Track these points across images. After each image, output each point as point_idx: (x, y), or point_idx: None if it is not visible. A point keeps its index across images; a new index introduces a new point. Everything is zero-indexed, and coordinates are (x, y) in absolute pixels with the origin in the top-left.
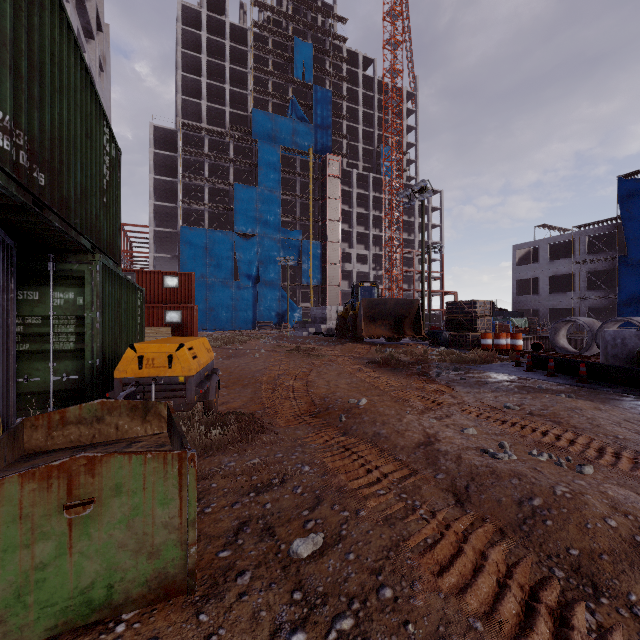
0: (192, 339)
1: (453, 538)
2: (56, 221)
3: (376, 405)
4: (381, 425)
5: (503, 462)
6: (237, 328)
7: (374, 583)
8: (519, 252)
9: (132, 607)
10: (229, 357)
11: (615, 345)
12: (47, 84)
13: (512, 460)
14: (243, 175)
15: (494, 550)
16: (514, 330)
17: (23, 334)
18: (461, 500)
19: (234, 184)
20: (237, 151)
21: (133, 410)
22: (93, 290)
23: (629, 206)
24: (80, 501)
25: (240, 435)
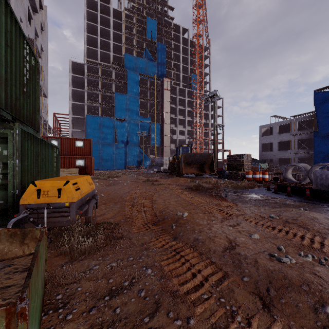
0: (78, 177)
1: None
2: None
3: (194, 217)
4: (198, 232)
5: (288, 266)
6: (116, 169)
7: None
8: (263, 129)
9: None
10: (110, 185)
11: (322, 178)
12: None
13: (293, 263)
14: (119, 88)
15: None
16: (261, 170)
17: None
18: (266, 304)
19: (115, 93)
20: (116, 75)
21: (12, 236)
22: (14, 146)
23: (319, 106)
24: None
25: (106, 241)
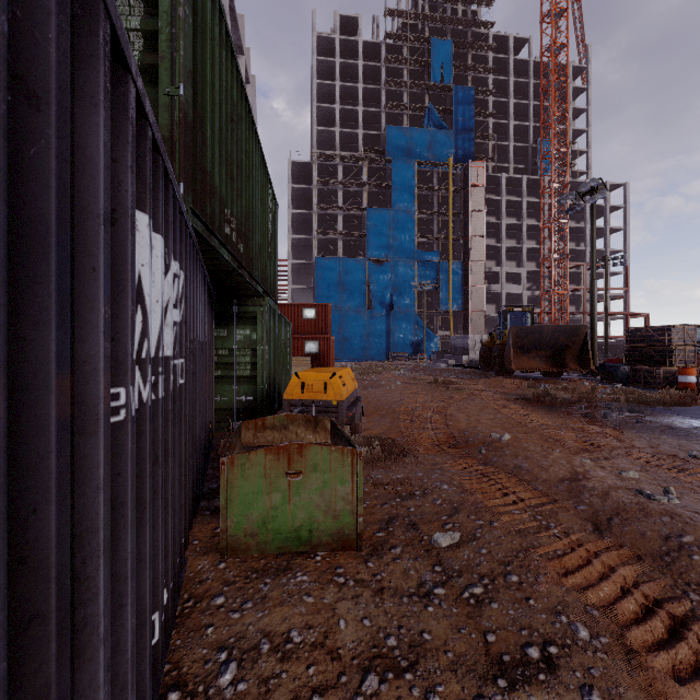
0: (340, 369)
1: (584, 554)
2: (246, 277)
3: (520, 441)
4: (523, 459)
5: (659, 503)
6: (370, 359)
7: (502, 570)
8: None
9: (323, 549)
10: (365, 388)
11: None
12: (244, 176)
13: (672, 503)
14: (376, 198)
15: (624, 567)
16: None
17: (217, 363)
18: (600, 529)
19: (367, 209)
20: (370, 173)
21: (307, 422)
22: (263, 327)
23: None
24: (294, 471)
25: (384, 455)
